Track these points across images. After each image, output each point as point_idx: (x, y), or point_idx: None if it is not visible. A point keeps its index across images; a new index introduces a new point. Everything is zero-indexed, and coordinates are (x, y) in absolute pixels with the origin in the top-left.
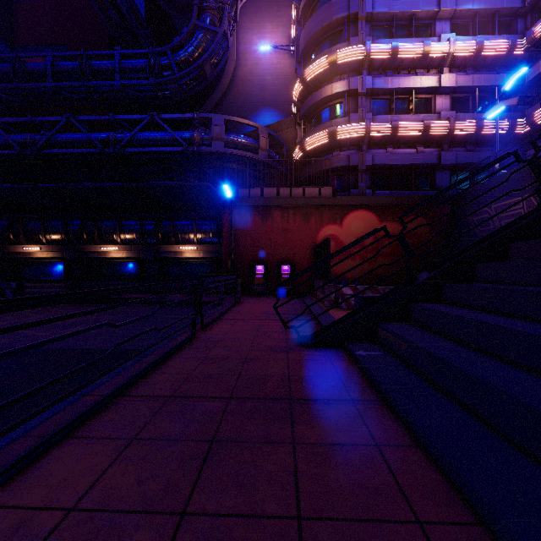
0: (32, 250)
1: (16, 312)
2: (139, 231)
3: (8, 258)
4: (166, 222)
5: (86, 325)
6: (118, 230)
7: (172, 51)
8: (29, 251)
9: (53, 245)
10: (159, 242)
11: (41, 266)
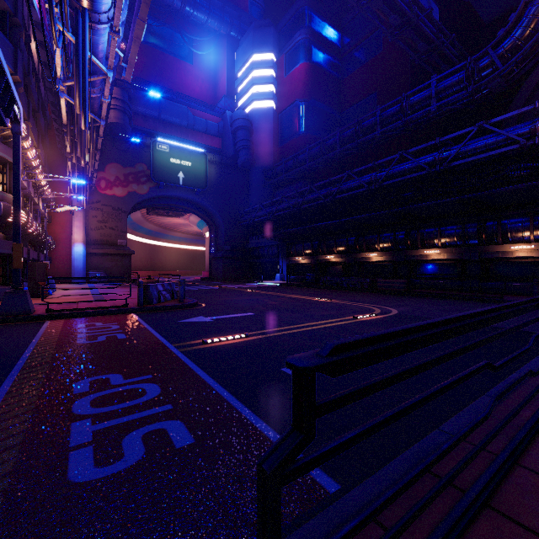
0: (371, 256)
1: (387, 298)
2: (459, 234)
3: (356, 262)
4: (490, 223)
5: (458, 311)
6: (439, 235)
7: (492, 47)
8: (369, 257)
9: (385, 251)
10: (481, 243)
11: (375, 267)
